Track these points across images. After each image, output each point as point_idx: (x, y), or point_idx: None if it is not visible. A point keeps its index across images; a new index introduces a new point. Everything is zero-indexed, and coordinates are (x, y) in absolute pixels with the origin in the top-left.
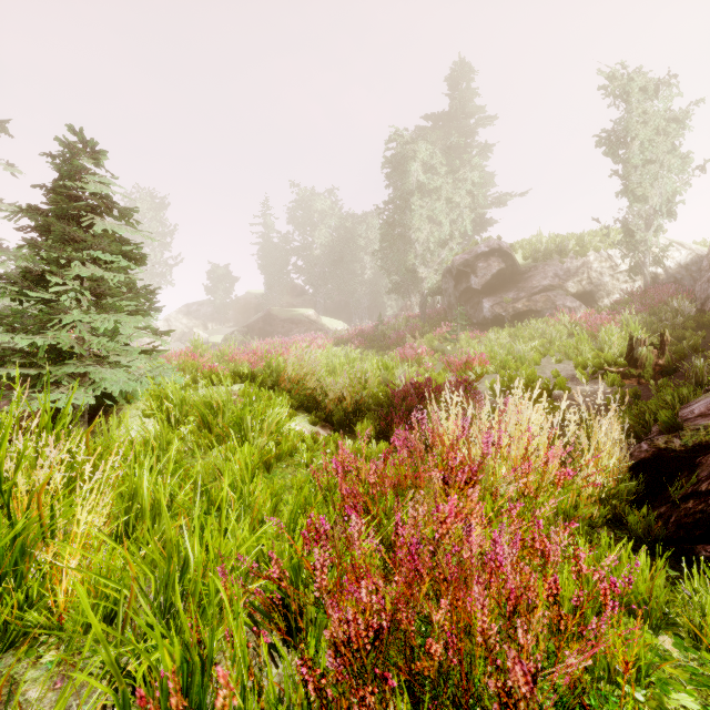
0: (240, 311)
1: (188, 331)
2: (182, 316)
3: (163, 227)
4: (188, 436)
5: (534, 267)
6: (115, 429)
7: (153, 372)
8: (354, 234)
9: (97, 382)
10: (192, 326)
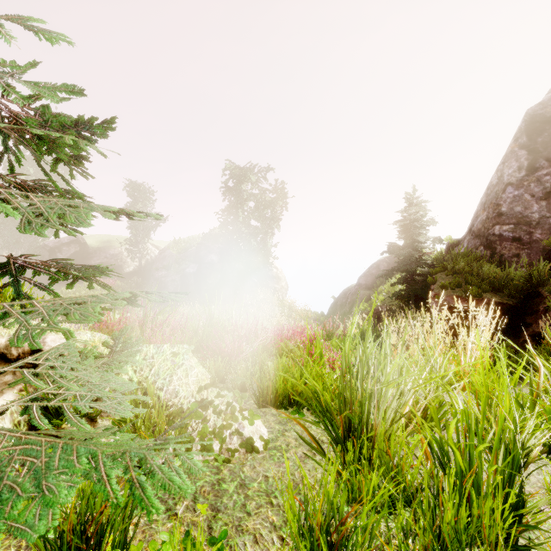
0: None
1: None
2: None
3: None
4: None
5: (95, 251)
6: None
7: None
8: None
9: None
10: None
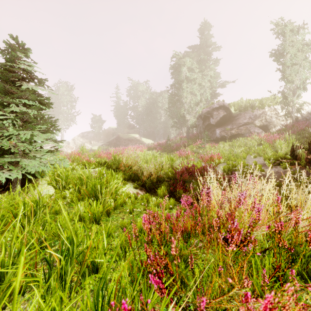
0: (106, 135)
1: (82, 144)
2: (80, 138)
3: (72, 98)
4: (68, 195)
5: (239, 114)
6: (32, 191)
7: (53, 161)
8: (156, 101)
9: (23, 166)
10: (84, 142)
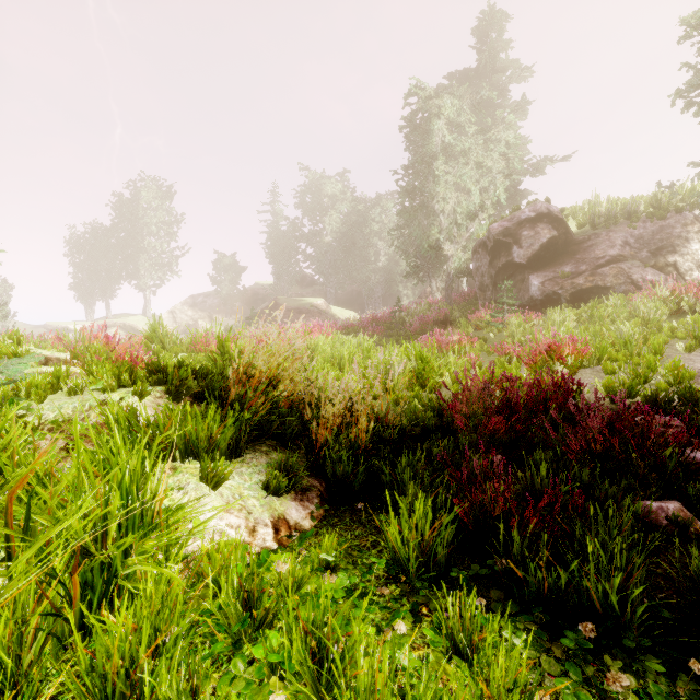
0: (247, 302)
1: (193, 323)
2: (187, 308)
3: (169, 216)
4: None
5: (594, 235)
6: None
7: None
8: (367, 218)
9: None
10: (197, 318)
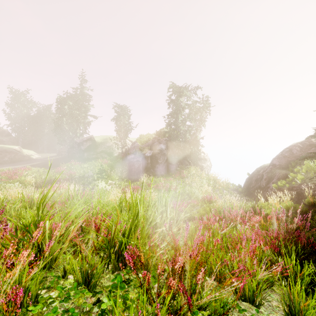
0: None
1: None
2: None
3: None
4: None
5: (99, 144)
6: None
7: None
8: (40, 114)
9: None
10: None
